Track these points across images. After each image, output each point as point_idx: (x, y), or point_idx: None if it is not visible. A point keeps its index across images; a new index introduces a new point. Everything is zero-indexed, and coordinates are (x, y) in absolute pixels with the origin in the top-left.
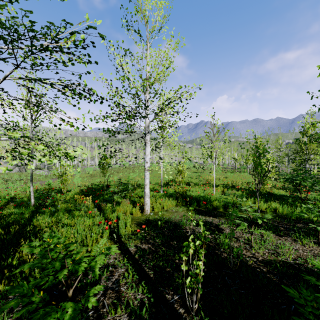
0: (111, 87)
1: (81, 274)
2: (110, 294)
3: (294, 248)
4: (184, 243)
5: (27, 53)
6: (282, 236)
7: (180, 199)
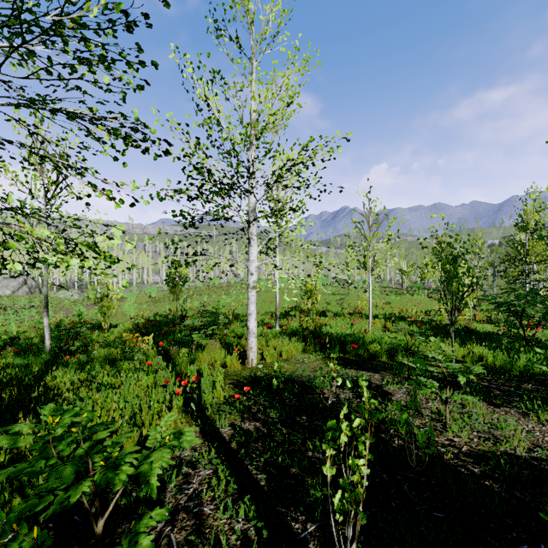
0: (187, 138)
1: (123, 488)
2: (183, 521)
3: (525, 428)
4: (329, 423)
5: (13, 40)
6: (500, 406)
7: (310, 339)
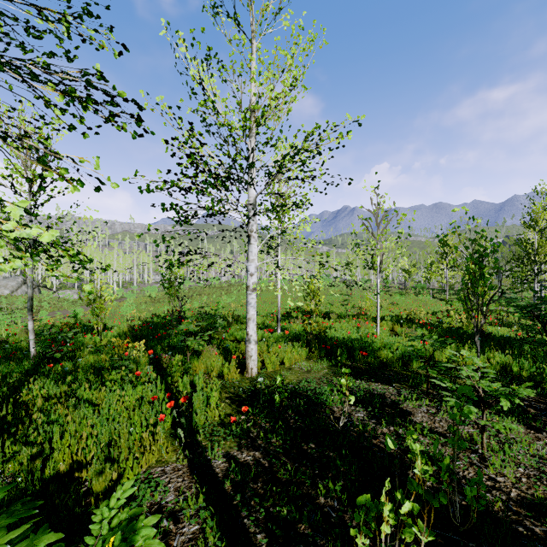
0: (179, 124)
1: None
2: None
3: None
4: (360, 499)
5: None
6: (541, 430)
7: (314, 345)
